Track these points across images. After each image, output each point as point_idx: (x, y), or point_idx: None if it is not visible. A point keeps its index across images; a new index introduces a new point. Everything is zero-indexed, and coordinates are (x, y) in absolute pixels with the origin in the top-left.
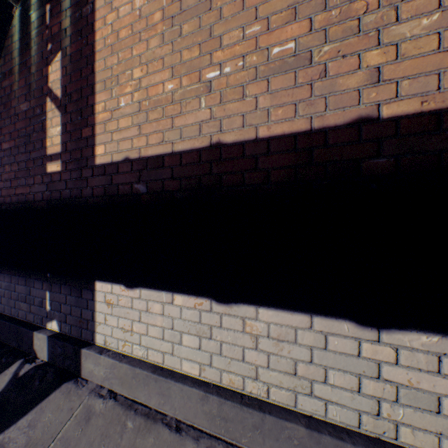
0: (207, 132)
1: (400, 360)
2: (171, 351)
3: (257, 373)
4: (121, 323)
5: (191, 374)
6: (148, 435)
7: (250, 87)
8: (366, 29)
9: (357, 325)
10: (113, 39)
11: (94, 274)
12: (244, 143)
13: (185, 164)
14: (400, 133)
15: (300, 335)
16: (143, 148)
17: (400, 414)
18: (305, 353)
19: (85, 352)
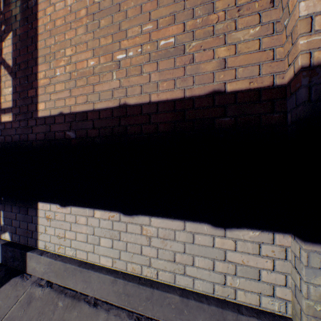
0: (117, 96)
1: (237, 248)
2: (93, 250)
3: (150, 262)
4: (57, 232)
5: (106, 266)
6: (73, 310)
7: (146, 67)
8: (218, 33)
9: (212, 227)
10: (51, 26)
11: (37, 197)
12: (142, 105)
13: (102, 118)
14: (237, 102)
15: (178, 235)
16: (73, 106)
17: (237, 283)
18: (181, 246)
19: (30, 254)
